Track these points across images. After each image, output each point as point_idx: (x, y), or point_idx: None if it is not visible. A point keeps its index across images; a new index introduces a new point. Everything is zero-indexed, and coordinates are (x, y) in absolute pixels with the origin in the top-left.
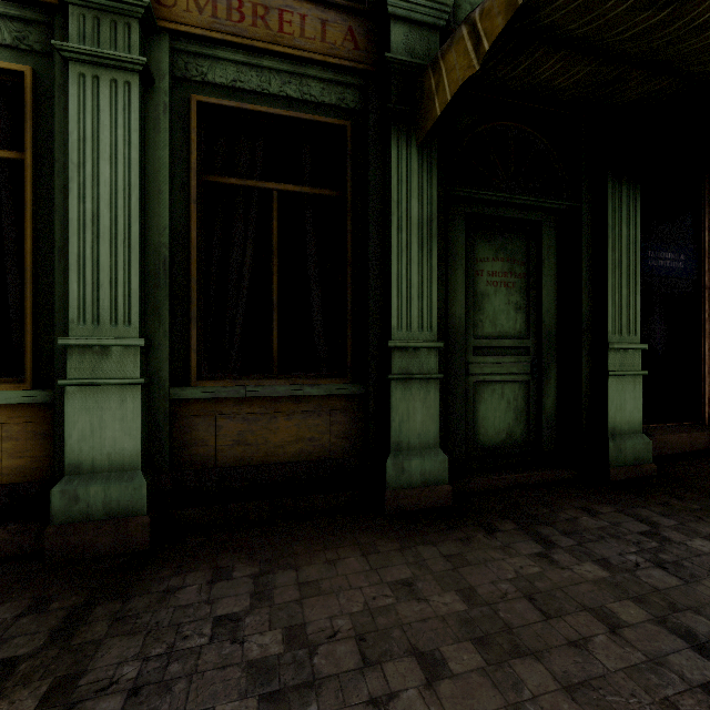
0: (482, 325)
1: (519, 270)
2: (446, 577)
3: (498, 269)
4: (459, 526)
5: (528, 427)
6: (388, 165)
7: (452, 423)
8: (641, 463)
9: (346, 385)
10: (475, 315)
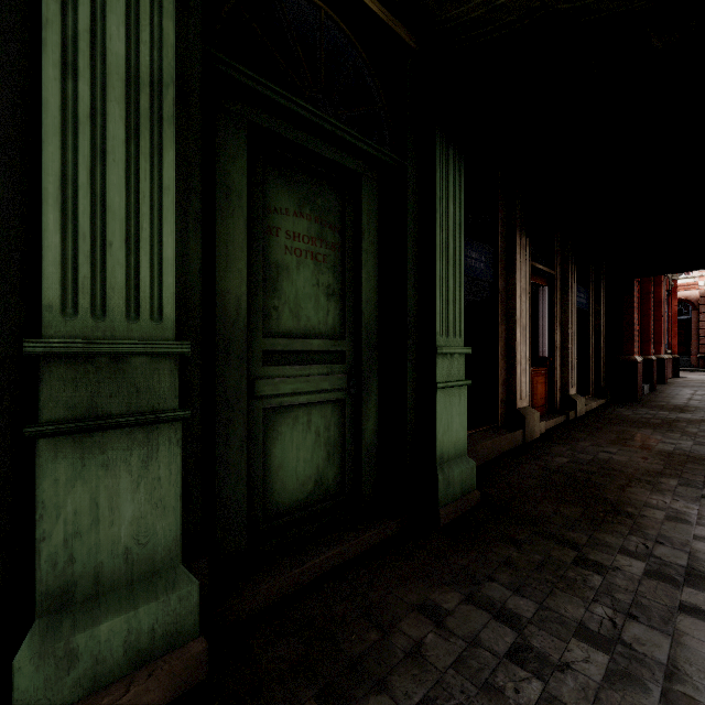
0: (277, 316)
1: (333, 238)
2: None
3: (303, 230)
4: None
5: (344, 466)
6: None
7: (222, 487)
8: (467, 492)
9: None
10: (266, 299)
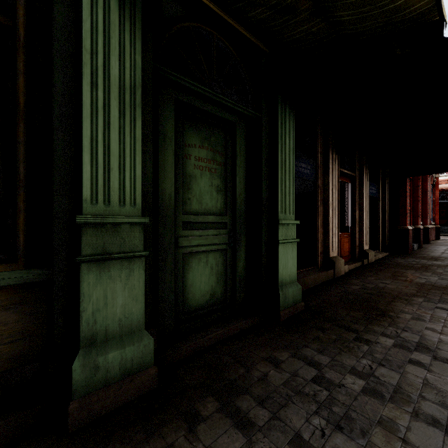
0: (190, 203)
1: (220, 159)
2: None
3: (204, 155)
4: (160, 426)
5: (226, 286)
6: (80, 8)
7: (162, 294)
8: (297, 303)
9: (15, 273)
10: (184, 193)
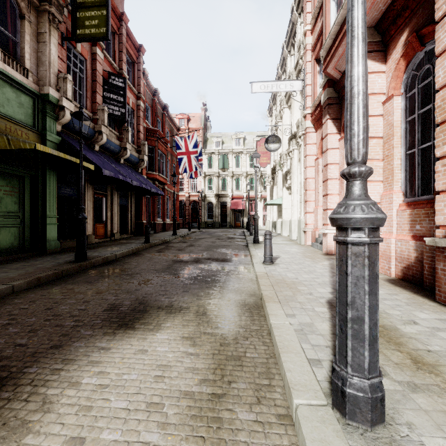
0: (1, 208)
1: (16, 190)
2: (2, 268)
3: (8, 189)
4: (0, 265)
5: (20, 242)
6: None
7: None
8: (57, 248)
9: None
10: None
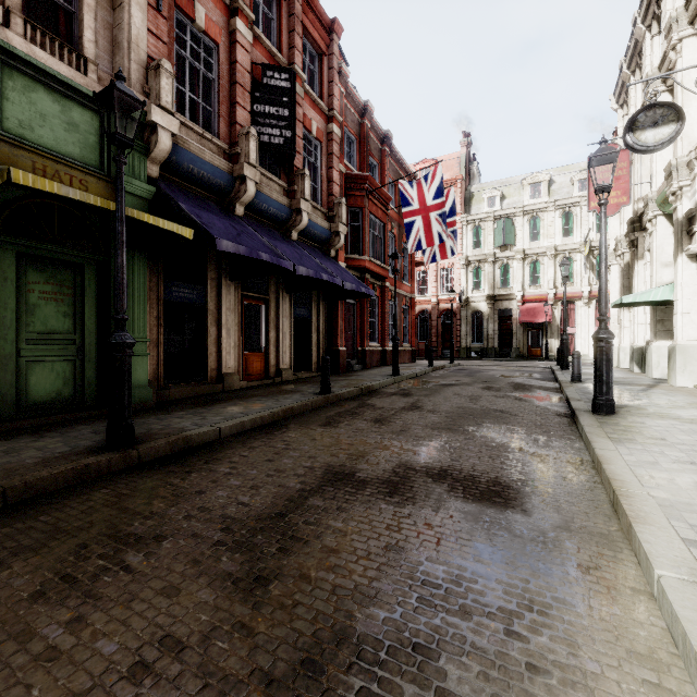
0: (34, 325)
1: (68, 291)
2: None
3: (49, 289)
4: None
5: (75, 389)
6: None
7: (4, 388)
8: (146, 402)
9: None
10: (28, 318)
